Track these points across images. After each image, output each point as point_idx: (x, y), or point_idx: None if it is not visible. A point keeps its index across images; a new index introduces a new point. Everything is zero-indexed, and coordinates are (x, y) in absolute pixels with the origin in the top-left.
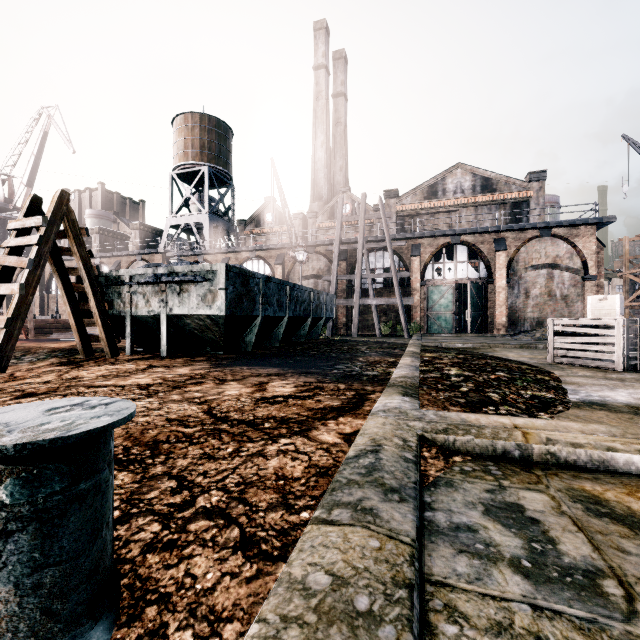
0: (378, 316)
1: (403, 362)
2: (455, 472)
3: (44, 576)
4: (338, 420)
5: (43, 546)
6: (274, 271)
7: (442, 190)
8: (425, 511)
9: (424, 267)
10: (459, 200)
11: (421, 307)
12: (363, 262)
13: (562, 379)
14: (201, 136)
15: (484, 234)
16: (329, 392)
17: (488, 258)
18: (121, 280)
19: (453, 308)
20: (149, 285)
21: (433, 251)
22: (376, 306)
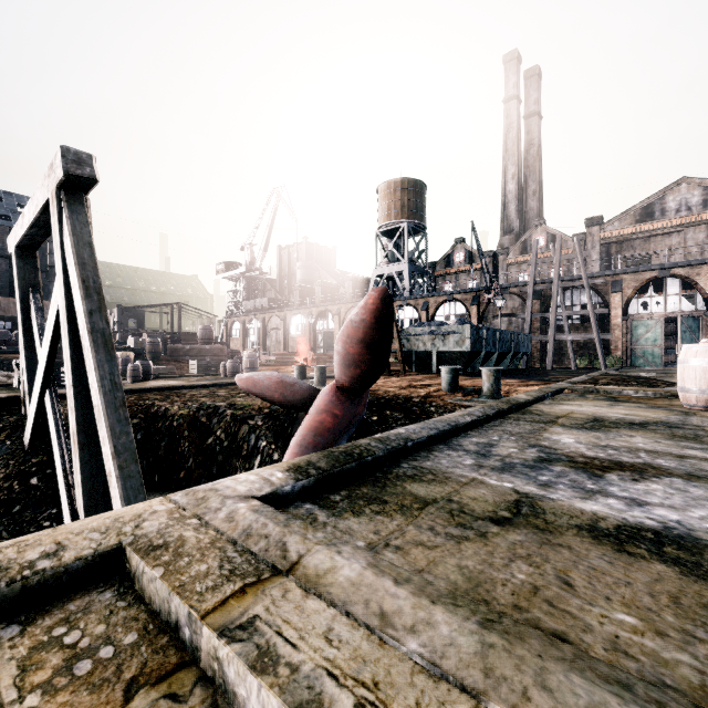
0: (573, 350)
1: (577, 378)
2: (573, 393)
3: (498, 386)
4: (538, 386)
5: (498, 383)
6: (469, 311)
7: (660, 210)
8: (560, 394)
9: (626, 302)
10: (683, 219)
11: (623, 341)
12: (558, 300)
13: (675, 387)
14: (401, 197)
15: (700, 266)
16: (533, 382)
17: (705, 290)
18: (409, 333)
19: (662, 342)
20: (425, 336)
21: (637, 286)
22: (571, 341)
